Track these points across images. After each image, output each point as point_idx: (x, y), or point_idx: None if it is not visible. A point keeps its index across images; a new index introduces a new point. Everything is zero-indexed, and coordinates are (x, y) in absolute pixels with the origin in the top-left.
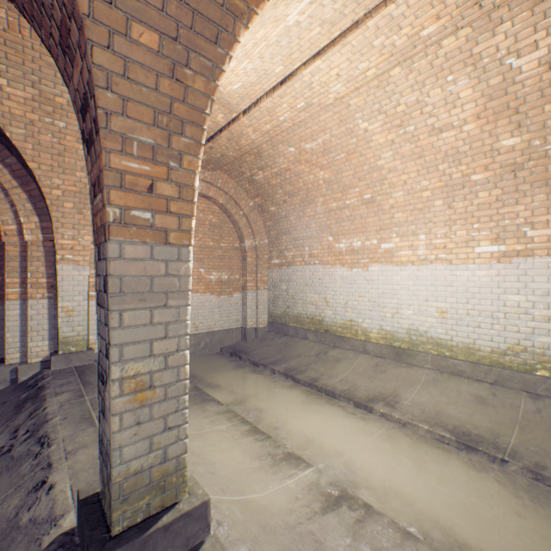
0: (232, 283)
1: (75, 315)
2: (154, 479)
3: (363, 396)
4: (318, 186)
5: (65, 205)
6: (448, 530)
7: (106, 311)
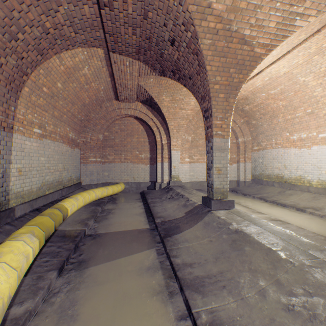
0: (231, 159)
1: (176, 168)
2: (221, 191)
3: (301, 206)
4: (279, 109)
5: (173, 131)
6: (323, 234)
7: (211, 153)
